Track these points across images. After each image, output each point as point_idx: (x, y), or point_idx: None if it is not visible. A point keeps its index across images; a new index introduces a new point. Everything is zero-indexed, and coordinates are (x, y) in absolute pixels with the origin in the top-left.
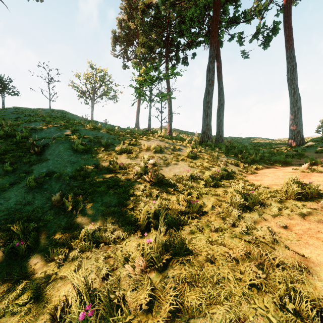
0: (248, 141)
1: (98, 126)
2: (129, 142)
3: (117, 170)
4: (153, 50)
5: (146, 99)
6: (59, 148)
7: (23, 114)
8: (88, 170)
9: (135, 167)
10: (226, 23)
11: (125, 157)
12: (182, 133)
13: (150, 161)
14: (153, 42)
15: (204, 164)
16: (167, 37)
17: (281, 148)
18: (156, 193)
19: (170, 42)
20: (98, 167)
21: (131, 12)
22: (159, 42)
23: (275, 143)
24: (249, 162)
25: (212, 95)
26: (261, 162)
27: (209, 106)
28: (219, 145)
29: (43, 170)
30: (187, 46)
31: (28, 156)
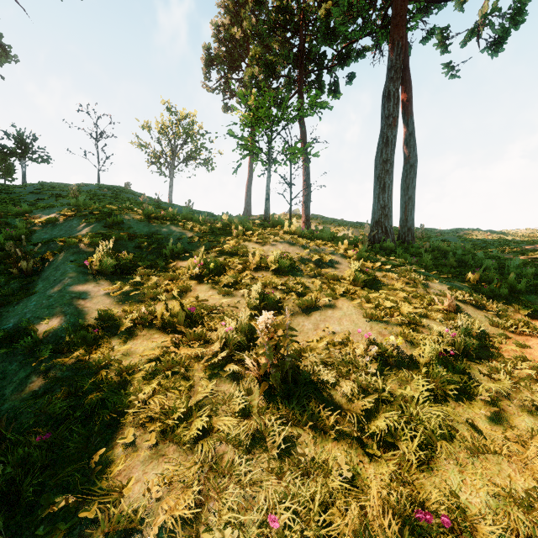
0: (458, 236)
1: (167, 213)
2: (222, 247)
3: (181, 329)
4: (275, 73)
5: (260, 160)
6: (66, 265)
7: (49, 193)
8: (111, 324)
9: (223, 324)
10: None
11: (209, 285)
12: (329, 223)
13: (261, 318)
14: (274, 57)
15: (401, 308)
16: (301, 45)
17: None
18: (279, 424)
19: (306, 55)
20: (136, 317)
21: (238, 12)
22: (287, 54)
23: (515, 240)
24: (504, 295)
25: (393, 147)
26: (528, 292)
27: (388, 169)
28: (410, 249)
29: (8, 324)
30: (339, 60)
31: (2, 282)
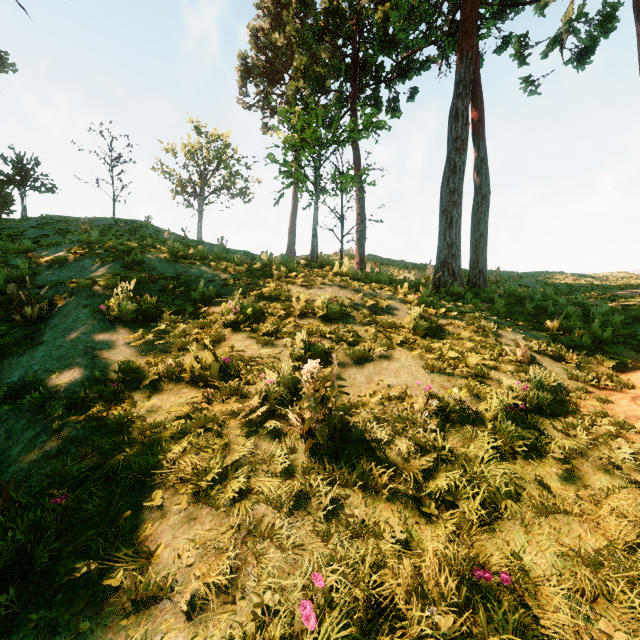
0: (539, 280)
1: (196, 252)
2: (261, 290)
3: (214, 383)
4: (324, 87)
5: (306, 189)
6: (78, 311)
7: (54, 229)
8: (133, 378)
9: (263, 376)
10: (497, 2)
11: (246, 334)
12: (387, 264)
13: (306, 367)
14: (323, 68)
15: (468, 359)
16: (355, 55)
17: (632, 298)
18: (326, 484)
19: (360, 66)
20: (162, 369)
21: (280, 15)
22: (337, 65)
23: (604, 284)
24: (586, 345)
25: (462, 175)
26: (615, 343)
27: (456, 200)
28: (481, 294)
29: (12, 377)
30: (399, 72)
31: (3, 331)
